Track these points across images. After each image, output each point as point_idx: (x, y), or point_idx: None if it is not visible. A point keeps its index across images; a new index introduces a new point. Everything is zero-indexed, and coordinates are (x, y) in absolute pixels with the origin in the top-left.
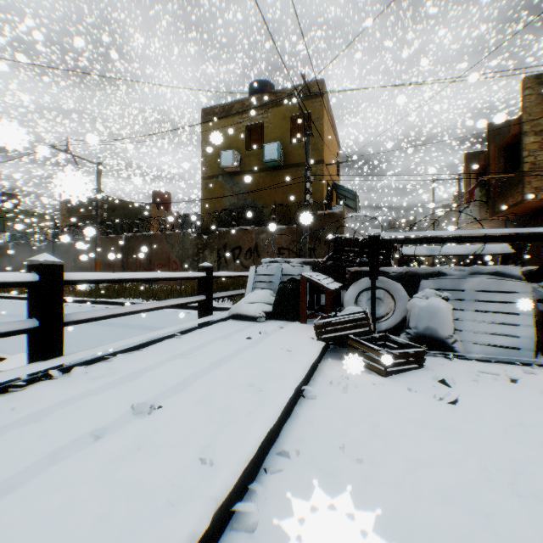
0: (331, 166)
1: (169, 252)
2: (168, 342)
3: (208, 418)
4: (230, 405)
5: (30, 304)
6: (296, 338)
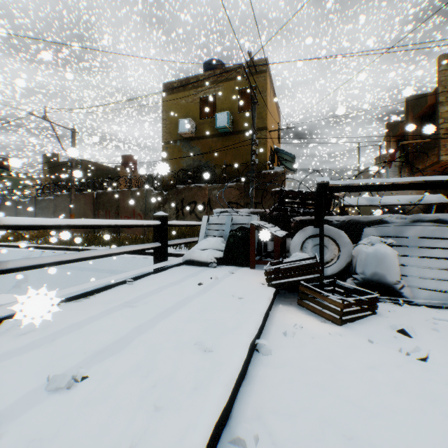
0: (273, 133)
1: (134, 206)
2: (119, 288)
3: (141, 396)
4: (172, 373)
5: None
6: (247, 284)
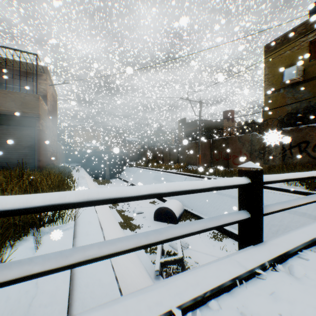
0: None
1: (240, 148)
2: None
3: None
4: None
5: (239, 198)
6: None
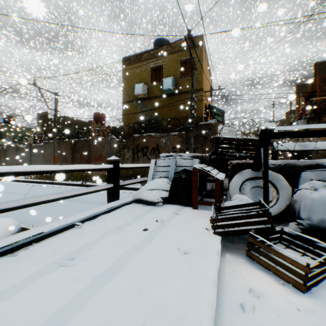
0: (207, 94)
1: (101, 150)
2: (64, 234)
3: None
4: None
5: None
6: (192, 230)
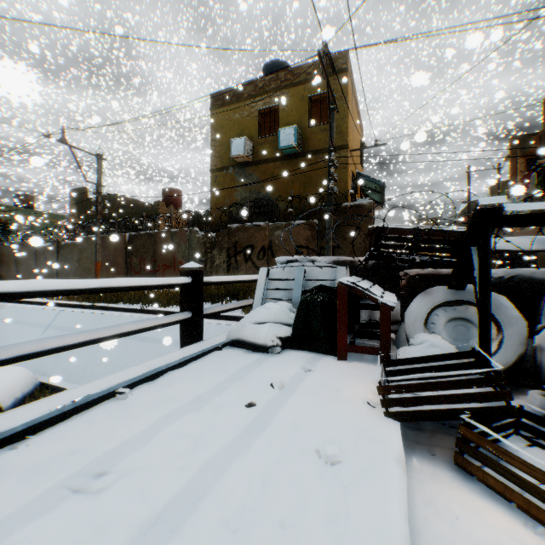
0: (355, 154)
1: (174, 252)
2: (94, 414)
3: None
4: None
5: None
6: (340, 407)
